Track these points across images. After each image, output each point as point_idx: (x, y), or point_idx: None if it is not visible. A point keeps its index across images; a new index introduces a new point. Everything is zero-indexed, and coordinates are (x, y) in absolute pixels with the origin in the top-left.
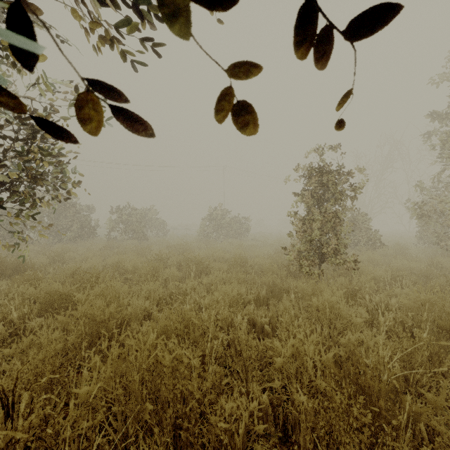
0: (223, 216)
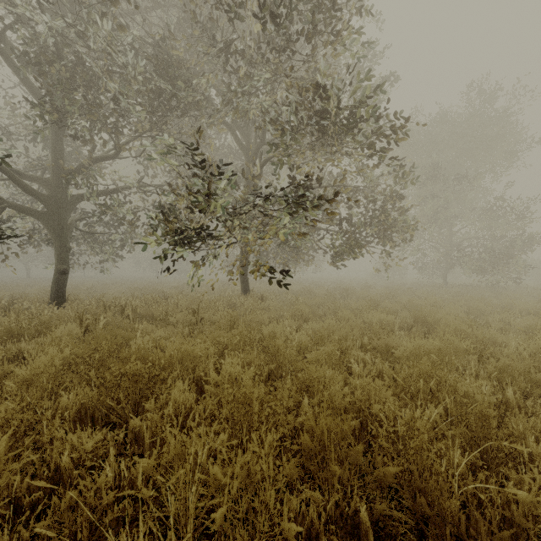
0: None
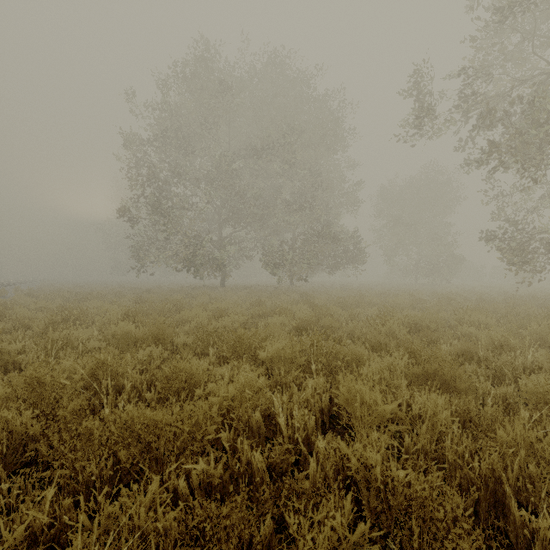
0: None
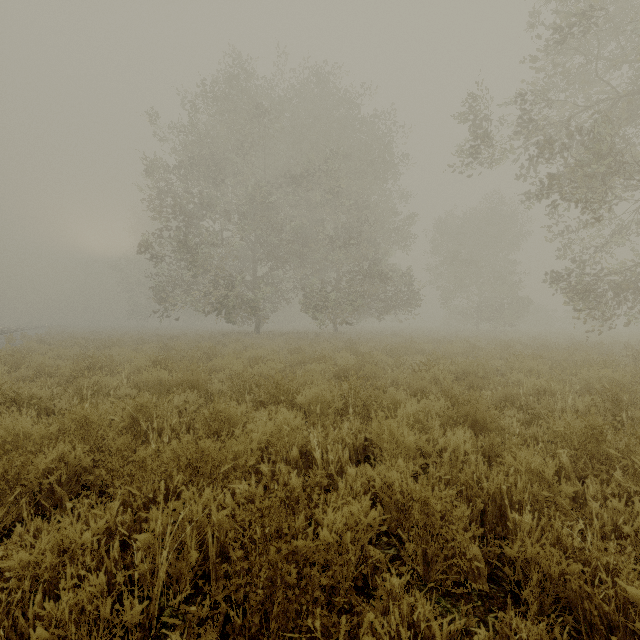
0: None
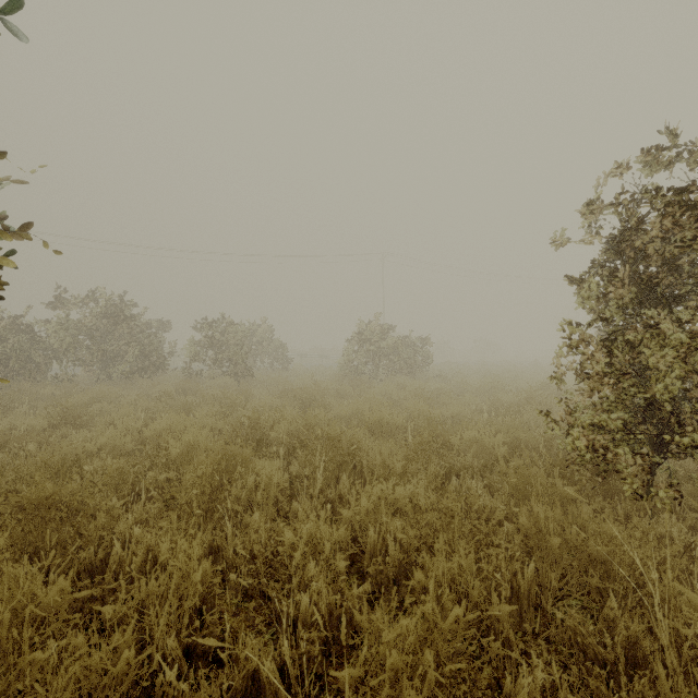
0: (383, 336)
